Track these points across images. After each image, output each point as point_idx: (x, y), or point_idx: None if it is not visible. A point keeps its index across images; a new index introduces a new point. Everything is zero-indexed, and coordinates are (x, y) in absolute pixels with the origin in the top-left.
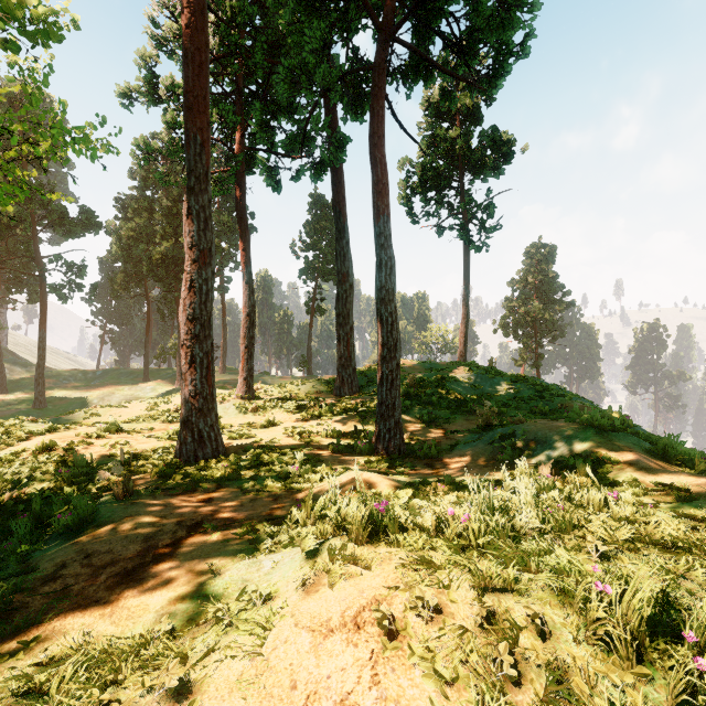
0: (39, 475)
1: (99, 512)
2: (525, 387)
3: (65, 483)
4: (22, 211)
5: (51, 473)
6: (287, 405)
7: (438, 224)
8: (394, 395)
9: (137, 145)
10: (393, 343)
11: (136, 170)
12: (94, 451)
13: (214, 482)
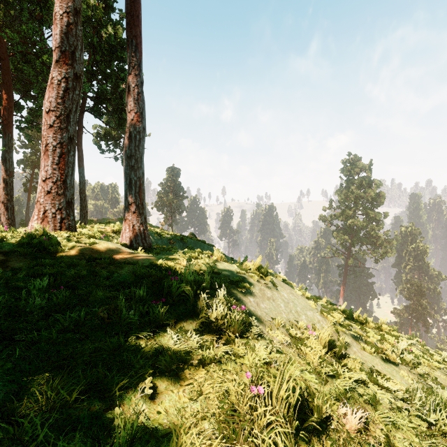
0: None
1: None
2: None
3: None
4: None
5: None
6: None
7: (114, 156)
8: (85, 220)
9: None
10: (85, 205)
11: None
12: None
13: None
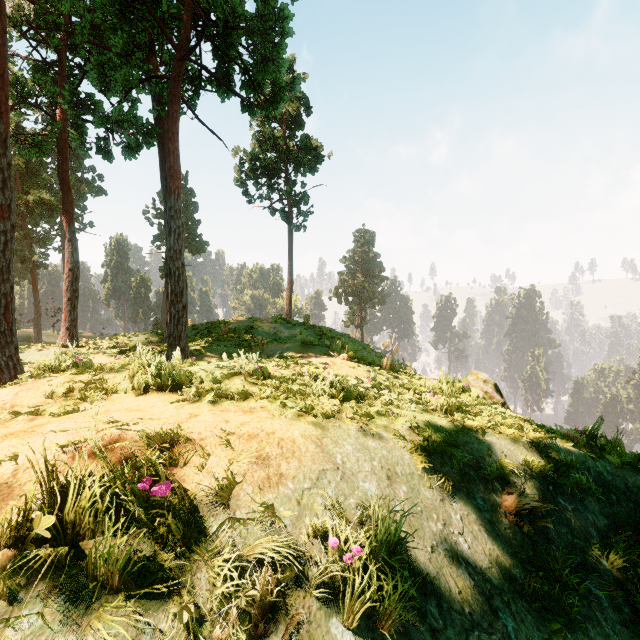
0: None
1: None
2: (312, 333)
3: None
4: None
5: None
6: (111, 351)
7: (269, 206)
8: (180, 329)
9: None
10: (179, 290)
11: None
12: None
13: None
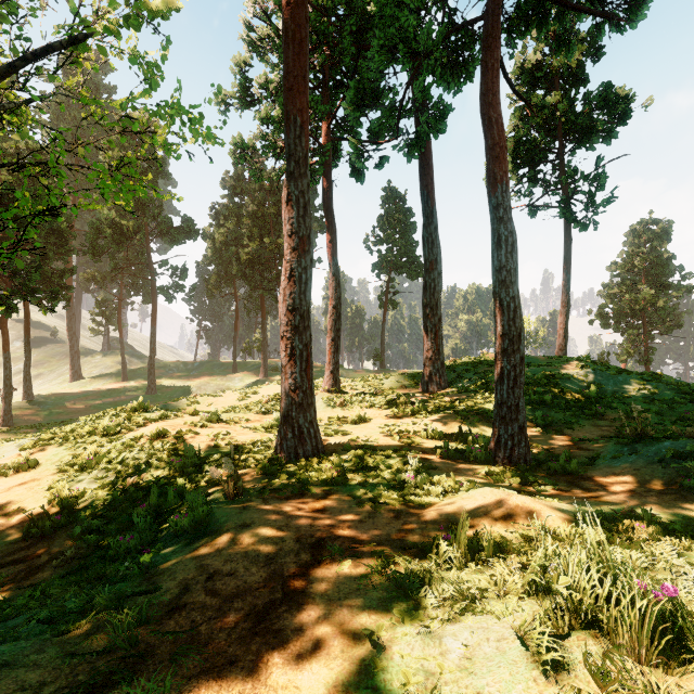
0: (154, 462)
1: (214, 514)
2: (664, 388)
3: (177, 473)
4: (138, 223)
5: (164, 461)
6: (374, 400)
7: (531, 203)
8: (517, 395)
9: (235, 143)
10: (516, 333)
11: (227, 180)
12: (200, 441)
13: (320, 485)
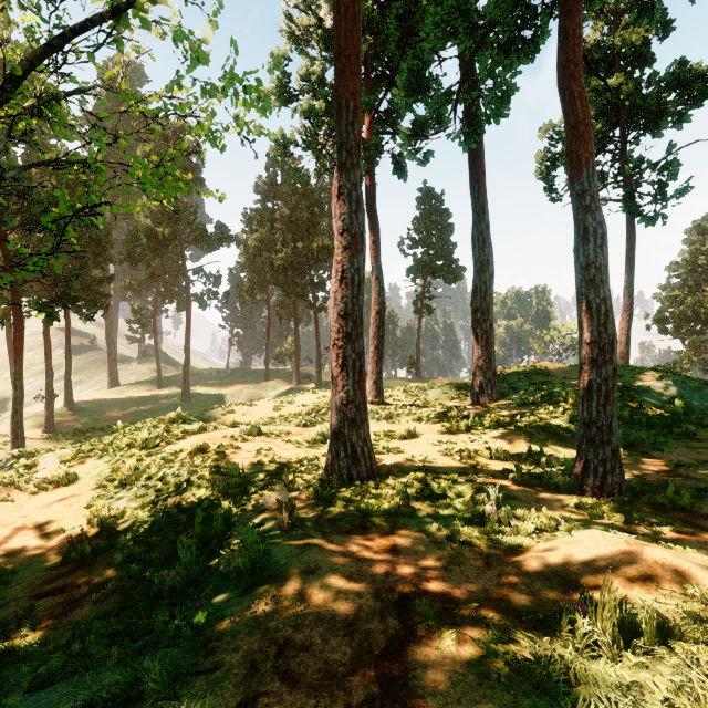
0: (196, 481)
1: (271, 554)
2: None
3: (220, 493)
4: (174, 231)
5: (206, 479)
6: (421, 412)
7: None
8: (609, 413)
9: (275, 140)
10: (607, 341)
11: (259, 184)
12: (242, 457)
13: (384, 516)
